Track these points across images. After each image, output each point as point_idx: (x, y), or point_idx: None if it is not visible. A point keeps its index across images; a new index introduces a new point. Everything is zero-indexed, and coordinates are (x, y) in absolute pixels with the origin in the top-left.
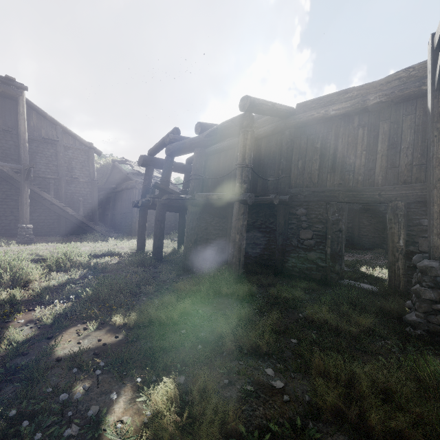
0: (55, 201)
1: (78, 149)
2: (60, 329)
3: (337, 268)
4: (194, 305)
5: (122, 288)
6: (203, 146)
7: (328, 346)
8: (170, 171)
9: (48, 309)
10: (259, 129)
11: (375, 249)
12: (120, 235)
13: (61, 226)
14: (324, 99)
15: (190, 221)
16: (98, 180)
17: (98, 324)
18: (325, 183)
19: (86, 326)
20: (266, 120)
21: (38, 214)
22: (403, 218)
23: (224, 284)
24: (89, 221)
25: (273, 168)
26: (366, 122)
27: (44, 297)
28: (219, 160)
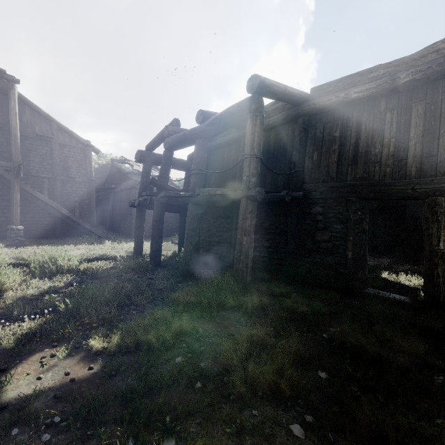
0: (49, 202)
1: (74, 147)
2: (20, 356)
3: (361, 275)
4: (194, 321)
5: (109, 299)
6: (205, 136)
7: (371, 386)
8: (169, 167)
9: (14, 327)
10: (268, 119)
11: (392, 253)
12: (119, 237)
13: (56, 228)
14: (343, 81)
15: (191, 221)
16: (96, 180)
17: (71, 349)
18: (345, 177)
19: (54, 353)
20: (275, 109)
21: (31, 215)
22: (443, 216)
23: (229, 294)
24: (86, 222)
25: (284, 161)
26: (396, 104)
27: (14, 310)
28: (223, 155)
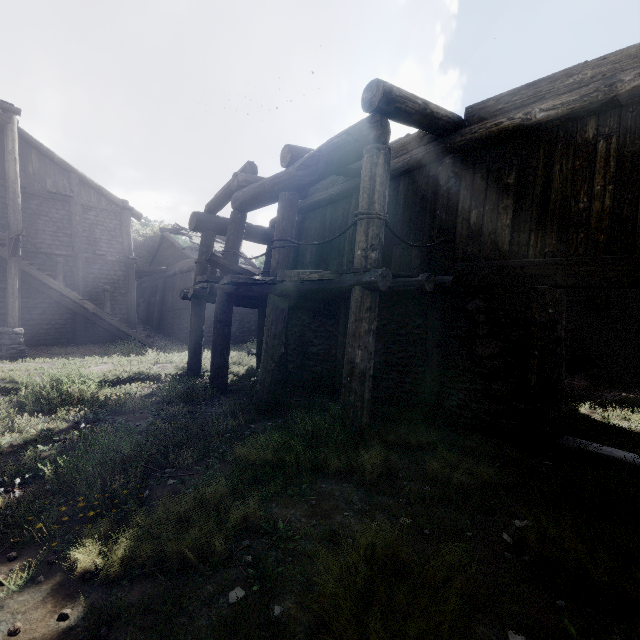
0: (65, 291)
1: (104, 210)
2: None
3: (553, 414)
4: (271, 501)
5: (131, 456)
6: (295, 186)
7: None
8: (239, 237)
9: None
10: (395, 160)
11: (587, 370)
12: (170, 344)
13: (77, 330)
14: (521, 92)
15: (272, 323)
16: (136, 258)
17: (41, 565)
18: (525, 250)
19: (3, 577)
20: (407, 143)
21: (40, 312)
22: None
23: (333, 448)
24: (123, 321)
25: (422, 227)
26: (615, 126)
27: None
28: (324, 219)
